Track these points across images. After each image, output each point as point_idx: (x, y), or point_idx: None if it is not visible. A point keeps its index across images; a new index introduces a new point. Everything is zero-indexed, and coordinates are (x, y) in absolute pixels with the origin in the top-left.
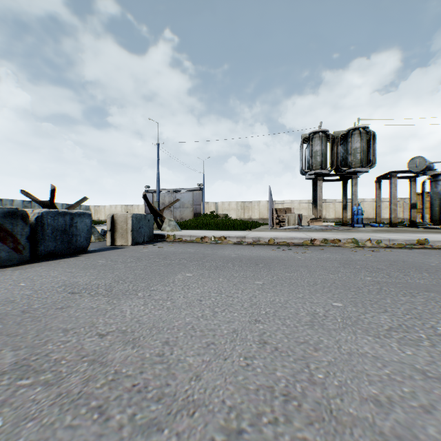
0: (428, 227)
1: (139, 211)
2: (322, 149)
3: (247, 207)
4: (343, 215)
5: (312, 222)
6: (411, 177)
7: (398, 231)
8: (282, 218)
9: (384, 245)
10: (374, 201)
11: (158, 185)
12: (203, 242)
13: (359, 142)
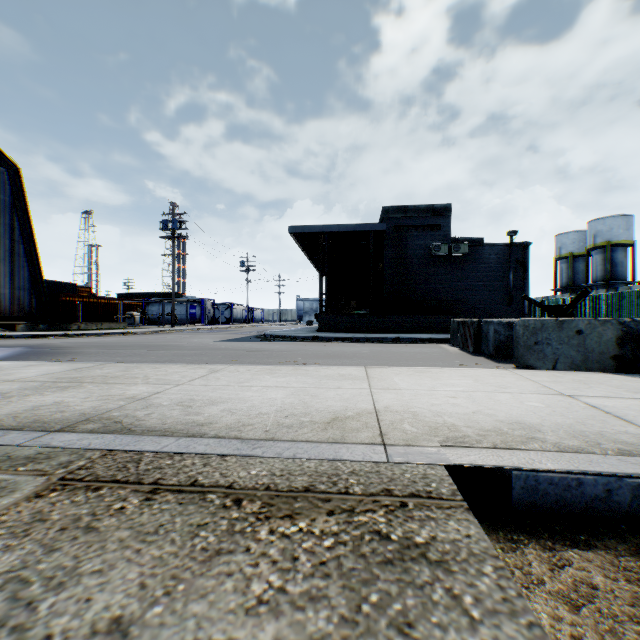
0: None
1: None
2: None
3: None
4: None
5: None
6: None
7: None
8: None
9: None
10: None
11: None
12: None
13: None
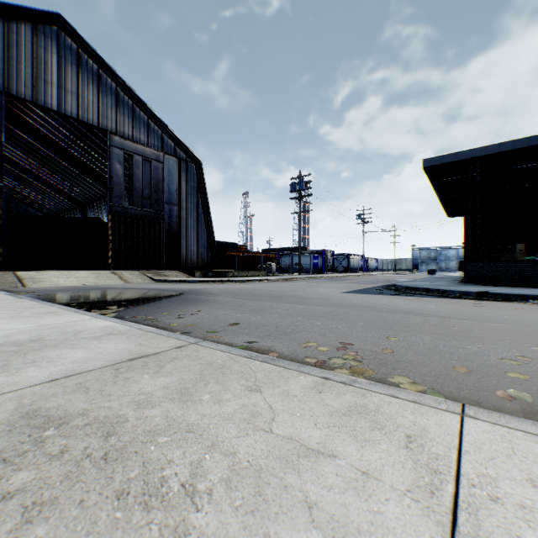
0: None
1: None
2: None
3: None
4: None
5: None
6: None
7: None
8: None
9: None
10: None
11: None
12: None
13: None
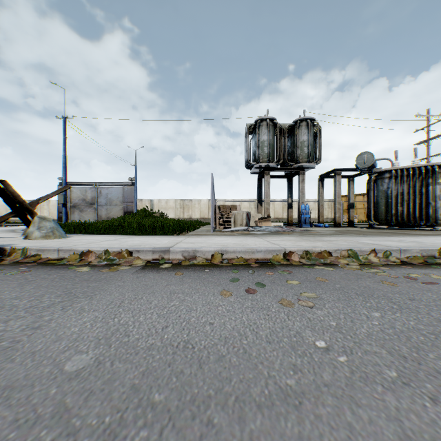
0: (369, 227)
1: (50, 208)
2: (270, 139)
3: (186, 206)
4: (289, 214)
5: (260, 222)
6: (349, 177)
7: (358, 232)
8: (227, 218)
9: (396, 260)
10: (314, 201)
11: (65, 172)
12: (82, 263)
13: (307, 134)
